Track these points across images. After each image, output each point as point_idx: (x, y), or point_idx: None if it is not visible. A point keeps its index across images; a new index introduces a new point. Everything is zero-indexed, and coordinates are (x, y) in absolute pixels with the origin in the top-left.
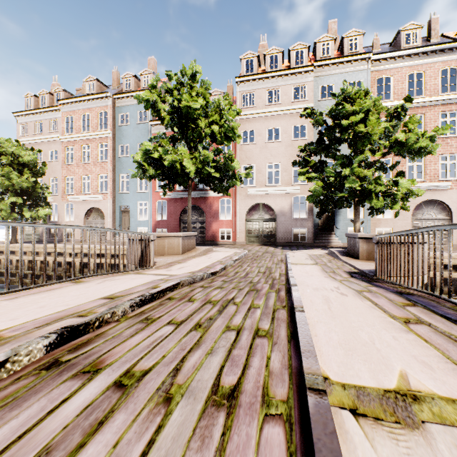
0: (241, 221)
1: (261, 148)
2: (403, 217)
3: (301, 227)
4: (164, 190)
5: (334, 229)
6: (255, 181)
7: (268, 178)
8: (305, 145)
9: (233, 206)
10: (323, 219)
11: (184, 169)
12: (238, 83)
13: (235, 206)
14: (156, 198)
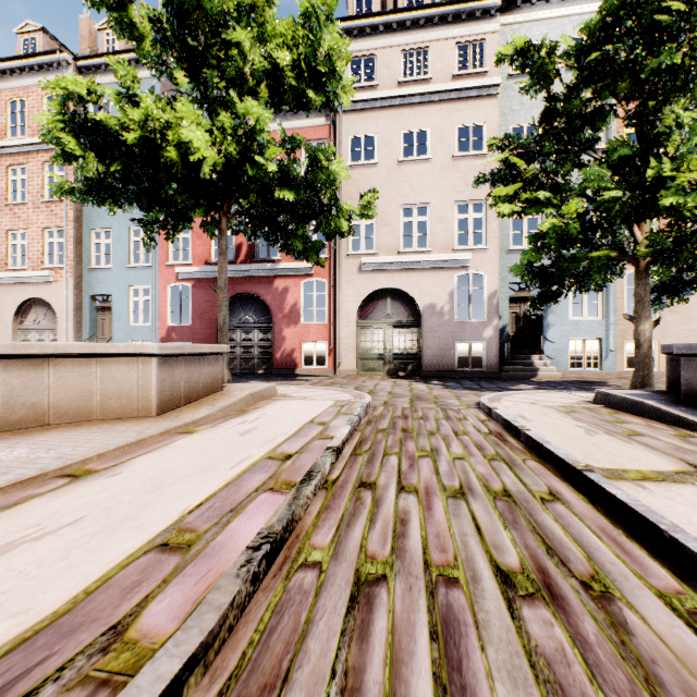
0: (348, 325)
1: (390, 173)
2: (680, 318)
3: (474, 339)
4: (148, 234)
5: (541, 343)
6: (376, 241)
7: (405, 235)
8: (504, 136)
9: (330, 296)
10: (517, 323)
11: (192, 166)
12: (340, 34)
13: (334, 294)
14: (167, 279)
